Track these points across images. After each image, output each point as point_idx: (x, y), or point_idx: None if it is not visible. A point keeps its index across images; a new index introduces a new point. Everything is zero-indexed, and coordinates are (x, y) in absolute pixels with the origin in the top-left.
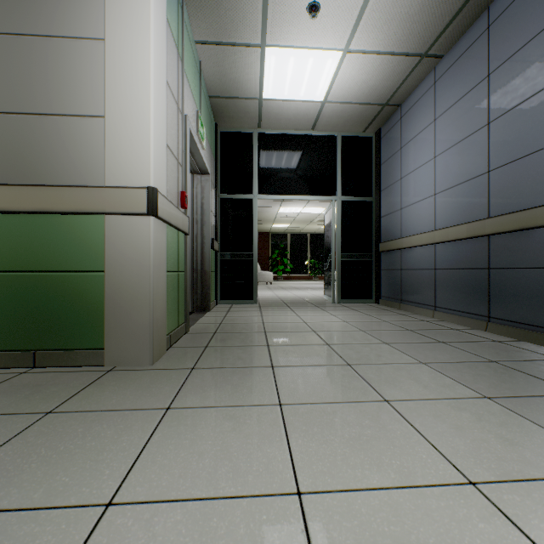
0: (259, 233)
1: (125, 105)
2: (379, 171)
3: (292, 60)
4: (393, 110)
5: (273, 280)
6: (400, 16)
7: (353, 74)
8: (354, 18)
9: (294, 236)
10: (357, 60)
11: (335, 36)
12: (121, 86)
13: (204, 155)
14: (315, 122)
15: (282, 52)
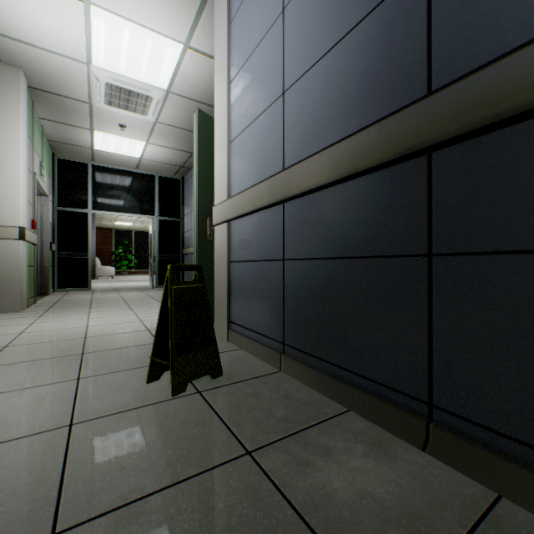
0: (101, 228)
1: (5, 186)
2: (184, 203)
3: (114, 139)
4: (188, 169)
5: (117, 275)
6: (173, 139)
7: (156, 151)
8: (148, 134)
9: (140, 234)
10: (156, 147)
11: (139, 137)
12: (3, 176)
13: (45, 187)
14: (138, 166)
15: (106, 135)
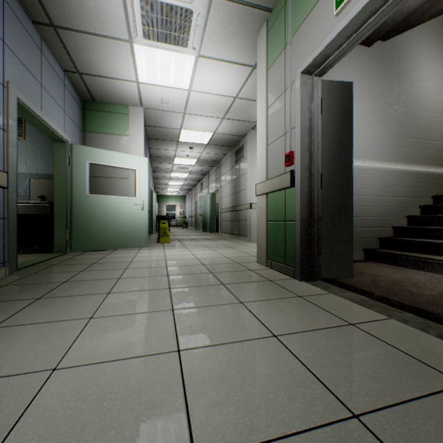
0: None
1: None
2: None
3: None
4: None
5: None
6: None
7: None
8: None
9: None
10: None
11: None
12: None
13: None
14: None
15: None
